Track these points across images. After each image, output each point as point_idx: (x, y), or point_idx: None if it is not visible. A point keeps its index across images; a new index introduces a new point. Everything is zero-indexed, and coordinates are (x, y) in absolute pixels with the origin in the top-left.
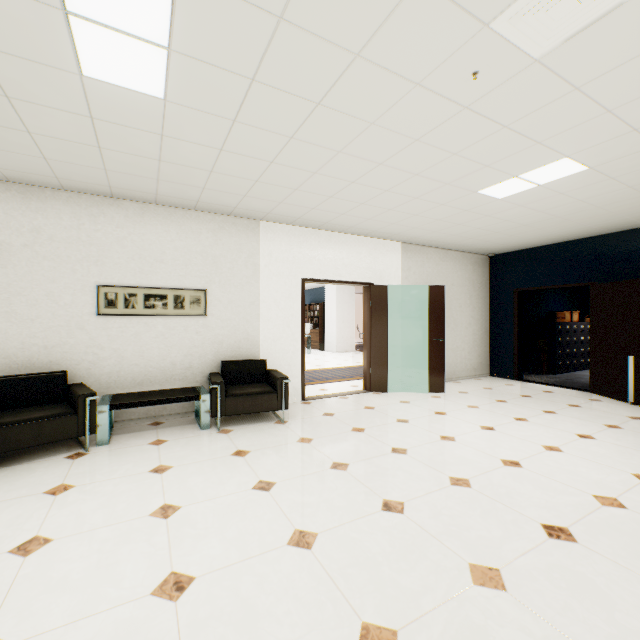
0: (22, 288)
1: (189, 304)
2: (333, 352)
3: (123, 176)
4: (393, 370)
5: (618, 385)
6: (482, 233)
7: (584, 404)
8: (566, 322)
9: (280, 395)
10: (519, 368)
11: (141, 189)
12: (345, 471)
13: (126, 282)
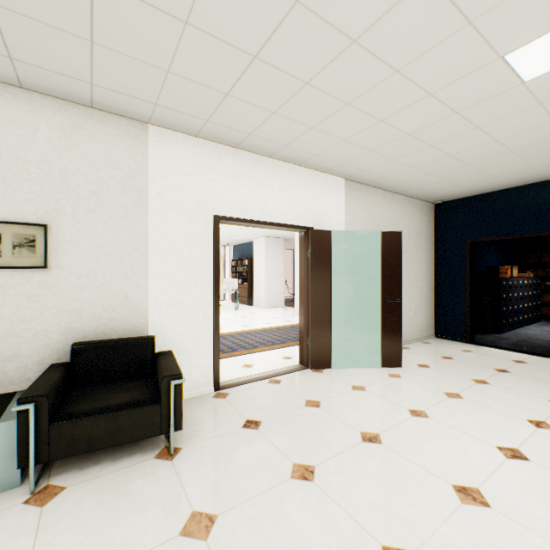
0: None
1: (11, 248)
2: (262, 308)
3: None
4: (336, 338)
5: None
6: (449, 165)
7: None
8: (509, 277)
9: (166, 407)
10: (471, 329)
11: None
12: None
13: None
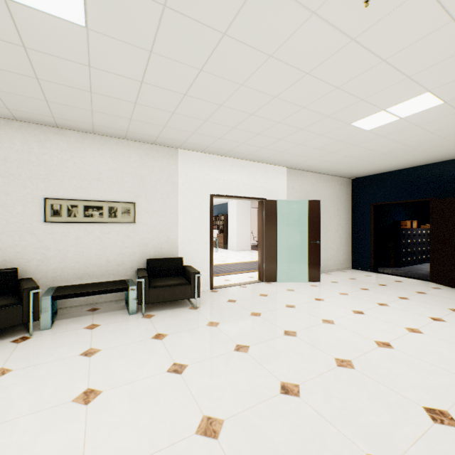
0: None
1: (121, 214)
2: (234, 251)
3: (63, 107)
4: (280, 265)
5: (453, 276)
6: (349, 160)
7: (428, 291)
8: (408, 228)
9: (193, 286)
10: (374, 263)
11: (79, 120)
12: (246, 353)
13: (69, 196)
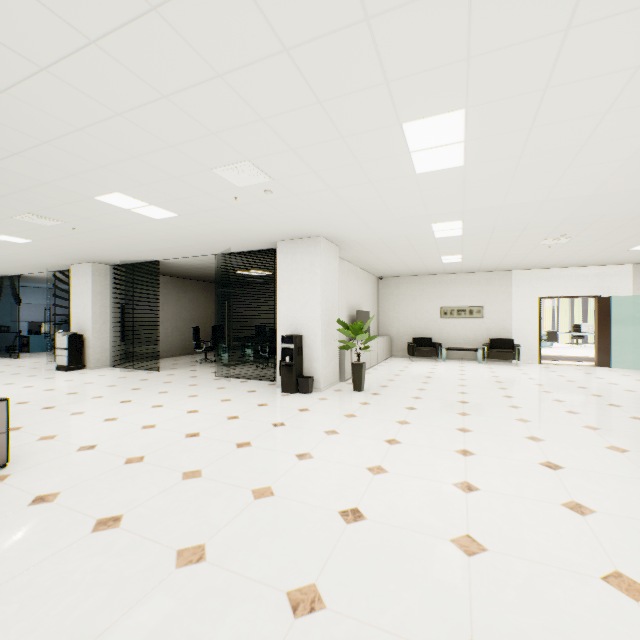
0: (419, 309)
1: (475, 313)
2: None
3: (449, 270)
4: (622, 354)
5: None
6: None
7: None
8: None
9: (515, 354)
10: None
11: (455, 271)
12: (525, 374)
13: (450, 305)
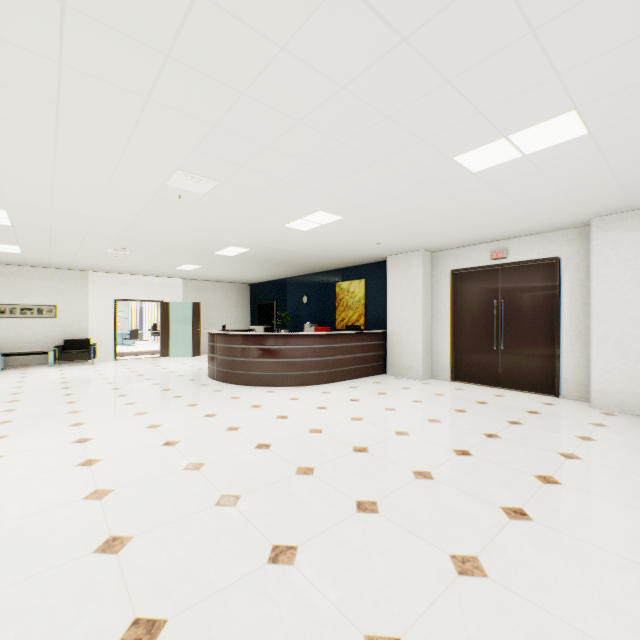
0: None
1: (47, 312)
2: None
3: (9, 261)
4: (178, 346)
5: None
6: (217, 277)
7: None
8: None
9: (91, 353)
10: None
11: (19, 263)
12: (98, 371)
13: (11, 302)
